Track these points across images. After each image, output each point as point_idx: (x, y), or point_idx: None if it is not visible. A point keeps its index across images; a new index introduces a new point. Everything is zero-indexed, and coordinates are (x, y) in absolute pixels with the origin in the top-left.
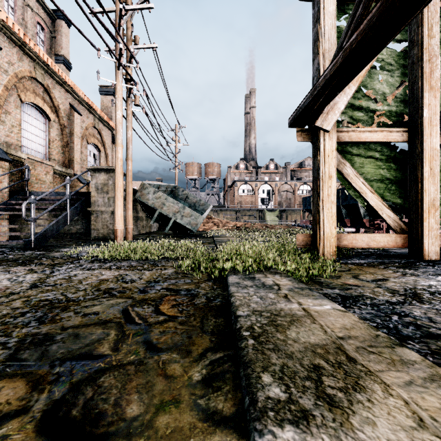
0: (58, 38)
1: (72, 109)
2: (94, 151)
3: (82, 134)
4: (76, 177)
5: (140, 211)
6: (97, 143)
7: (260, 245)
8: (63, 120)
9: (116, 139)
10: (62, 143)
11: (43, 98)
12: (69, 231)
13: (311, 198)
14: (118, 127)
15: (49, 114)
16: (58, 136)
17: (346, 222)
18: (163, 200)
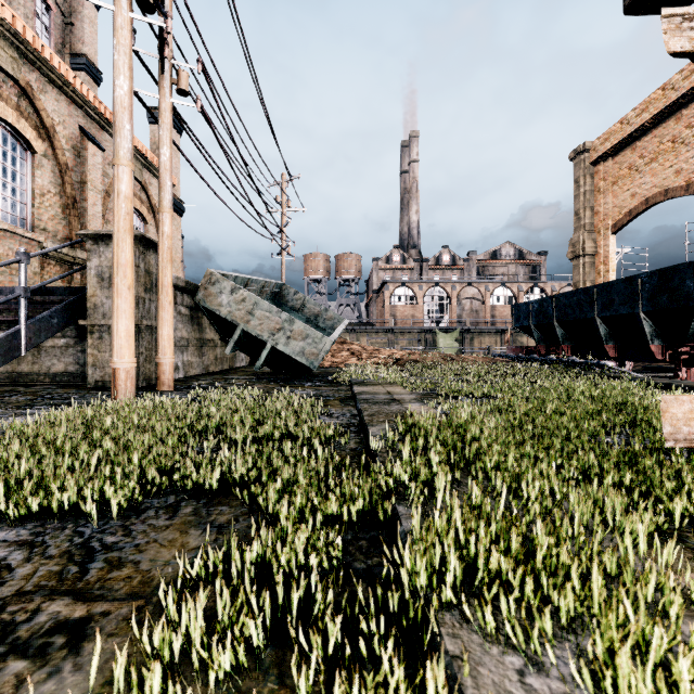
0: (76, 26)
1: (83, 138)
2: (135, 221)
3: (107, 186)
4: (46, 250)
5: (208, 328)
6: (140, 207)
7: (515, 430)
8: (63, 155)
9: (115, 147)
10: (63, 200)
11: (19, 107)
12: (50, 370)
13: (531, 306)
14: (118, 118)
15: (33, 140)
16: (55, 186)
17: (607, 350)
18: (250, 307)
